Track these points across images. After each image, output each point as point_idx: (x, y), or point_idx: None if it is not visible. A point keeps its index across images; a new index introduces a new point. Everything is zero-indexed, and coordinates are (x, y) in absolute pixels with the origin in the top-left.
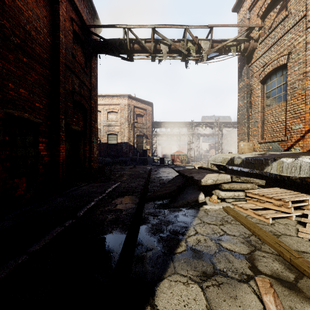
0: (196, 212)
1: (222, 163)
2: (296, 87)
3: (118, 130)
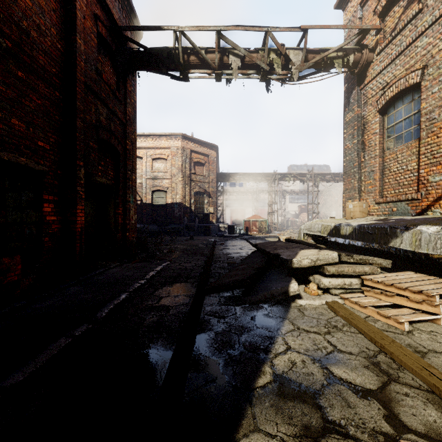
0: (286, 311)
1: (321, 233)
2: (435, 118)
3: (168, 185)
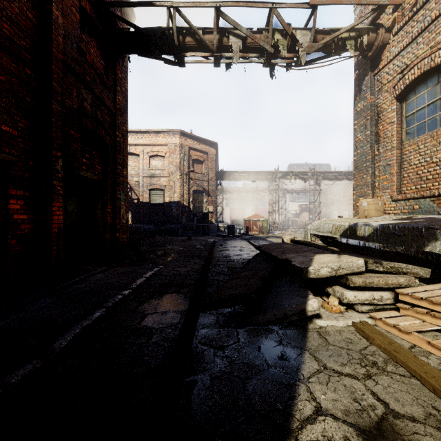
0: (303, 336)
1: (333, 234)
2: None
3: (165, 183)
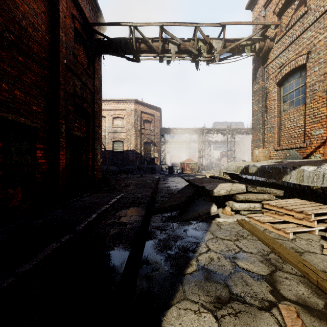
0: (208, 225)
1: (235, 172)
2: (316, 89)
3: (124, 137)
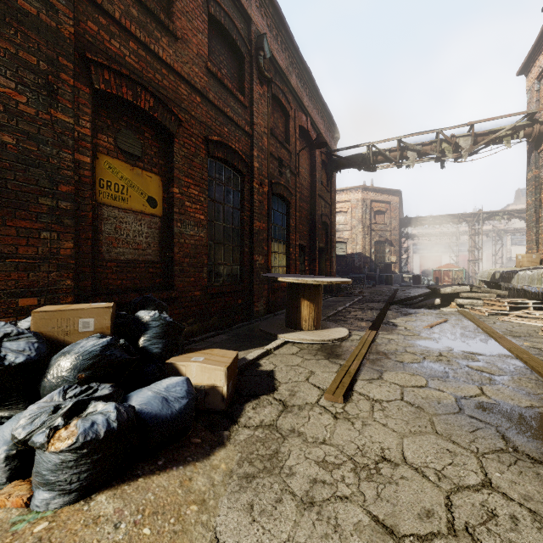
0: (432, 311)
1: (487, 279)
2: None
3: (348, 236)
